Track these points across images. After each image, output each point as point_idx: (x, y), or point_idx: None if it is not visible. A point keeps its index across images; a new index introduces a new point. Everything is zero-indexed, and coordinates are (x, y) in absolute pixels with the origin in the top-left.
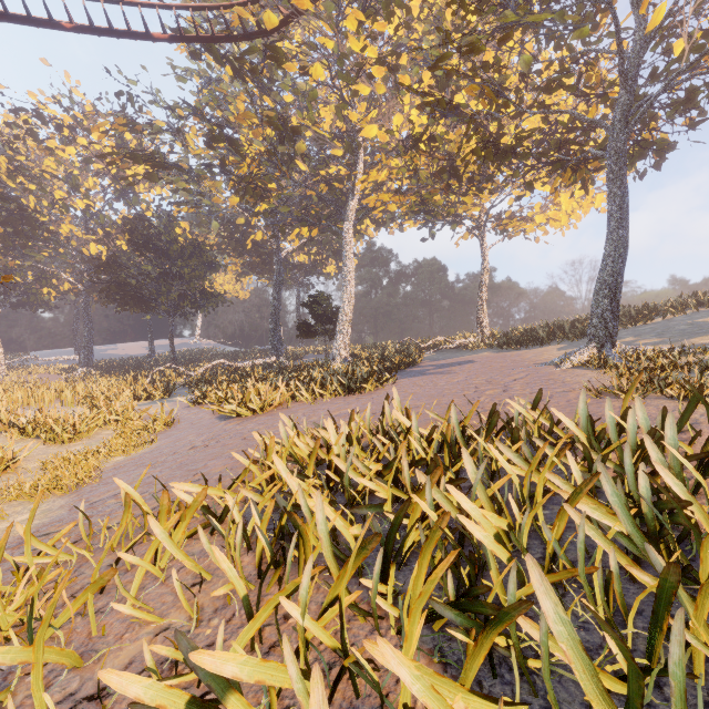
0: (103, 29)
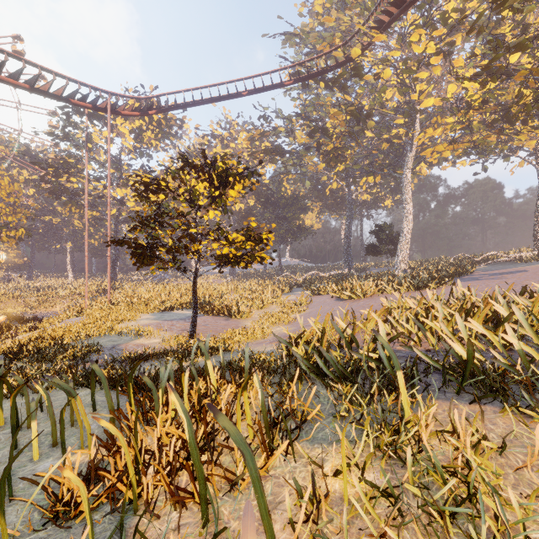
0: (260, 89)
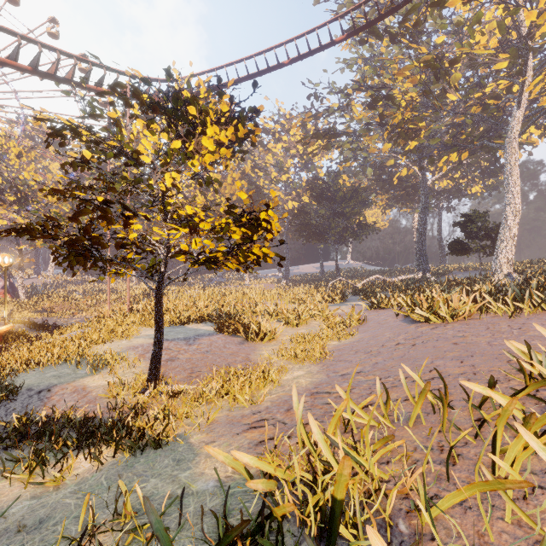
0: (305, 54)
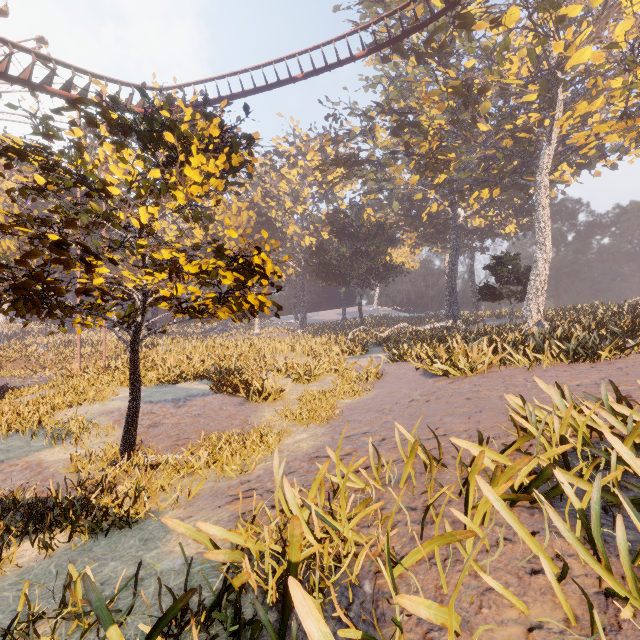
0: (321, 68)
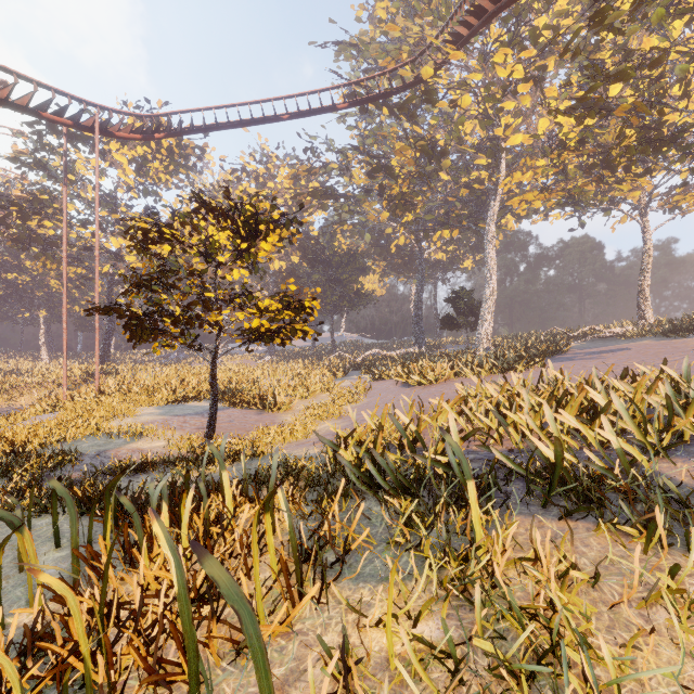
0: (306, 113)
